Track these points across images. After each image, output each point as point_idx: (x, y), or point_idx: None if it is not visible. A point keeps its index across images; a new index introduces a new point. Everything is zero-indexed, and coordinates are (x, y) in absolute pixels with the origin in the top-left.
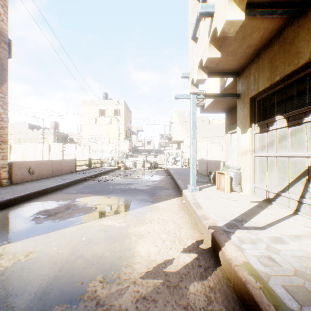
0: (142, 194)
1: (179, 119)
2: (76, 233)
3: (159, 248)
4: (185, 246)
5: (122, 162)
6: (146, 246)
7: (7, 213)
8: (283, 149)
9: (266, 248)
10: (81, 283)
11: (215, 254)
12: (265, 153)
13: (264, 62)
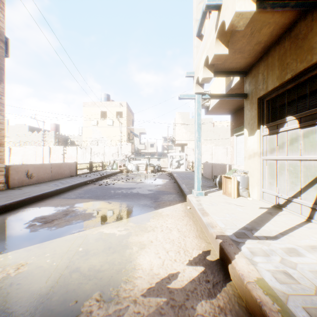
0: (145, 199)
1: (182, 121)
2: (72, 242)
3: (163, 259)
4: (191, 258)
5: (124, 165)
6: (149, 257)
7: (1, 220)
8: (295, 152)
9: (281, 261)
10: (75, 302)
11: (224, 267)
12: (274, 156)
13: (273, 60)
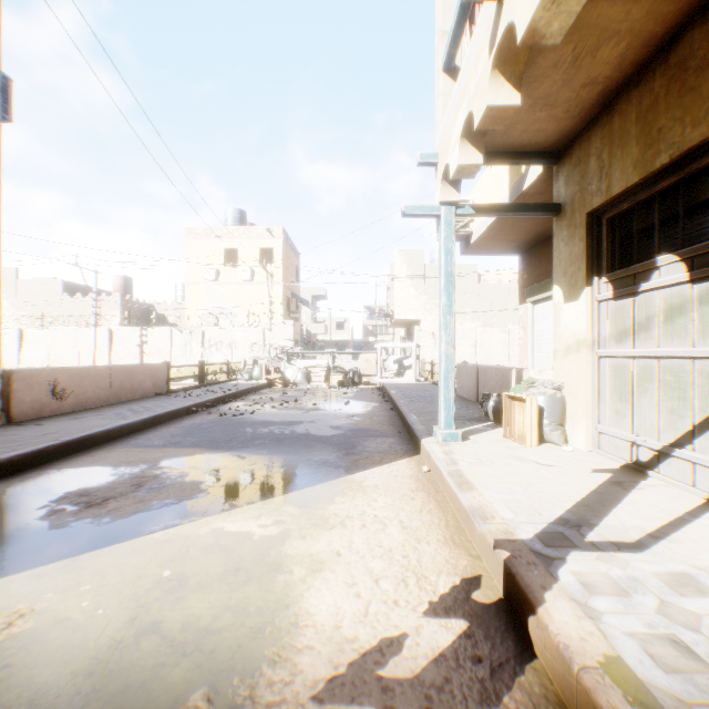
0: (323, 448)
1: (409, 271)
2: (149, 555)
3: (365, 600)
4: (434, 596)
5: (277, 370)
6: (332, 594)
7: None
8: (678, 339)
9: (659, 608)
10: None
11: (516, 621)
12: (627, 349)
13: (625, 123)
